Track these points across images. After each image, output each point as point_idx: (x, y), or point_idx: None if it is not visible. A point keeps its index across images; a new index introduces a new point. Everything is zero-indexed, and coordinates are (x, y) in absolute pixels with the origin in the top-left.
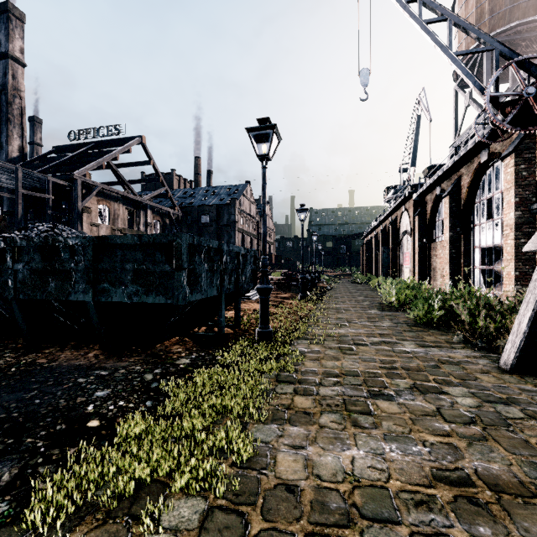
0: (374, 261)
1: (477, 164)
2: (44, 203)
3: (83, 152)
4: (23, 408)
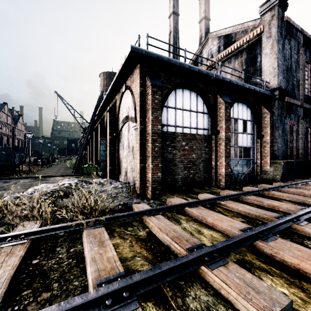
0: None
1: None
2: None
3: None
4: None
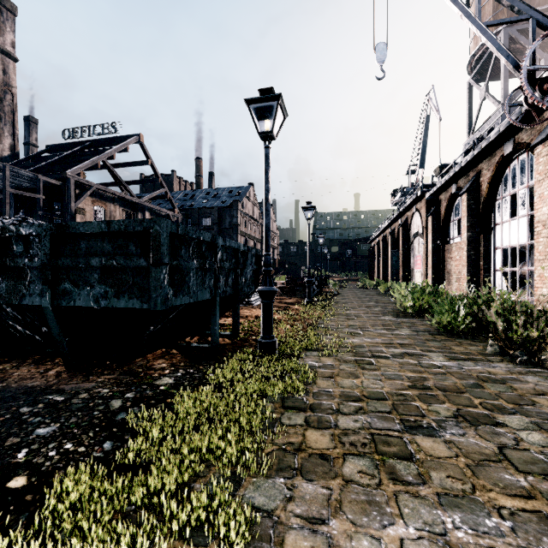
0: (382, 265)
1: (500, 157)
2: (35, 204)
3: (78, 151)
4: None
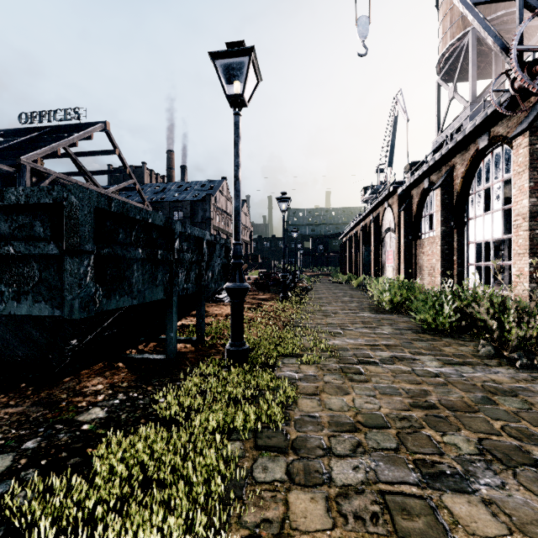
0: (354, 260)
1: (475, 151)
2: None
3: (36, 136)
4: None
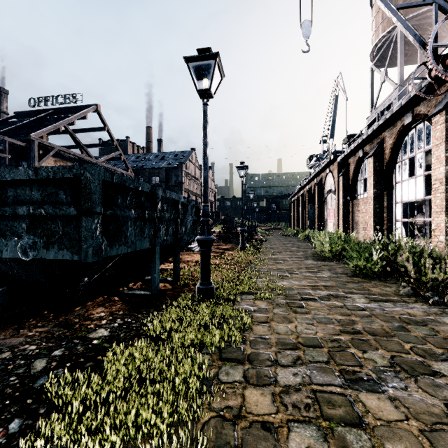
0: (301, 217)
1: (401, 127)
2: (3, 162)
3: (42, 117)
4: None
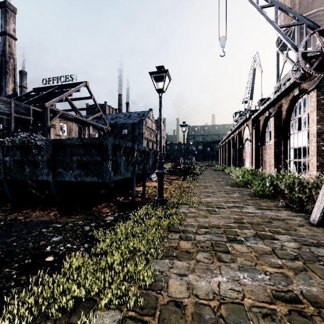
0: (227, 157)
1: (292, 97)
2: (27, 122)
3: (51, 91)
4: (4, 248)
